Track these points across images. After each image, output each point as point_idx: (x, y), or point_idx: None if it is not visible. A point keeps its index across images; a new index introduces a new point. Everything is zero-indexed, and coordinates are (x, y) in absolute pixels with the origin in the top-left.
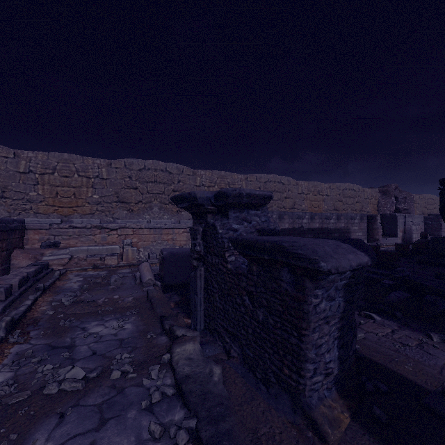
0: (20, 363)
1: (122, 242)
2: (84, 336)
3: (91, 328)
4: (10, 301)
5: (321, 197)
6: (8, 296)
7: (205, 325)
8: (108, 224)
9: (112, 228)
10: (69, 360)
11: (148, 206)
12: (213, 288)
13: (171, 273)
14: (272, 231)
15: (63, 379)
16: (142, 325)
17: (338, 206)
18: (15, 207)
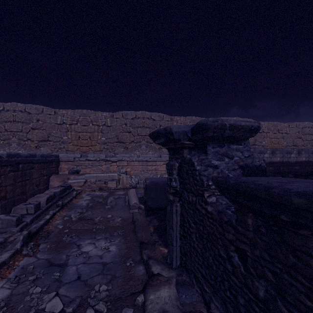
0: (20, 280)
1: (119, 171)
2: (76, 255)
3: (84, 246)
4: (37, 214)
5: (280, 134)
6: (37, 210)
7: (181, 262)
8: (111, 158)
9: (113, 161)
10: (57, 282)
11: (138, 144)
12: (190, 227)
13: (152, 198)
14: (257, 167)
15: (44, 308)
16: (124, 249)
17: (297, 142)
18: (55, 147)
